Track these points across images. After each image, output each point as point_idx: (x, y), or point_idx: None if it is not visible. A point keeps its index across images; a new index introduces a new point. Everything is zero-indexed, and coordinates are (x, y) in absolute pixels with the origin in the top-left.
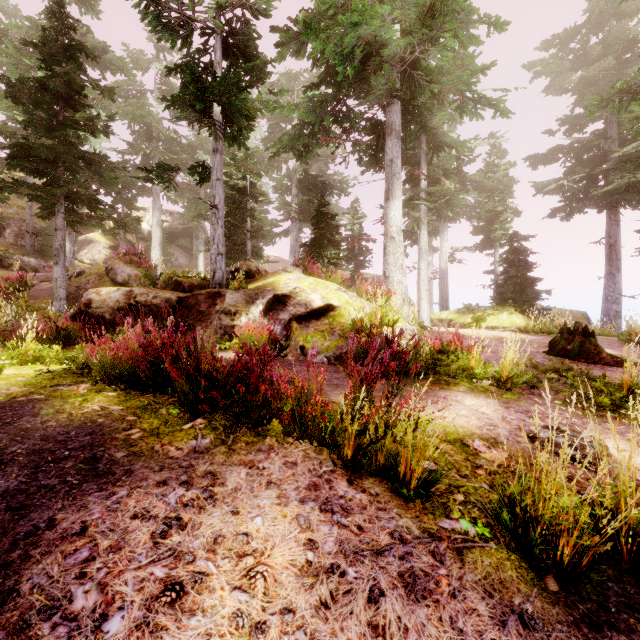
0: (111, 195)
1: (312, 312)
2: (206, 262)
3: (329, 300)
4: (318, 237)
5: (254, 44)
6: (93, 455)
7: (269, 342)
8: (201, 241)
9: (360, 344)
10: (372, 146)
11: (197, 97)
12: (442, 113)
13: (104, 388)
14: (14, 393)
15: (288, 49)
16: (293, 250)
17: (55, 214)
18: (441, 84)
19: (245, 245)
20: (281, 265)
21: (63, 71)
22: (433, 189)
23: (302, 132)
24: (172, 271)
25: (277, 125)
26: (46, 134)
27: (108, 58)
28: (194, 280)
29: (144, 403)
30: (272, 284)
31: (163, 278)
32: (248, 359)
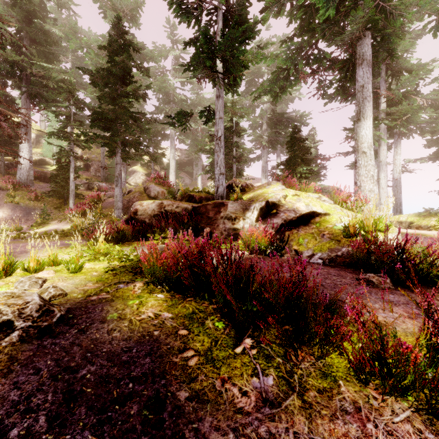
0: (146, 141)
1: (299, 218)
2: (202, 181)
3: (312, 207)
4: (292, 157)
5: (246, 12)
6: (156, 393)
7: (267, 243)
8: (199, 167)
9: (362, 250)
10: (341, 78)
11: (207, 56)
12: (407, 40)
13: (153, 289)
14: (89, 290)
15: (271, 12)
16: (264, 170)
17: (116, 154)
18: (403, 17)
19: (231, 168)
20: (252, 181)
21: (120, 60)
22: (394, 109)
23: (279, 77)
24: (186, 188)
25: (252, 80)
26: (111, 103)
27: (145, 52)
28: (202, 194)
29: (189, 311)
30: (262, 195)
31: (180, 193)
32: (253, 258)
